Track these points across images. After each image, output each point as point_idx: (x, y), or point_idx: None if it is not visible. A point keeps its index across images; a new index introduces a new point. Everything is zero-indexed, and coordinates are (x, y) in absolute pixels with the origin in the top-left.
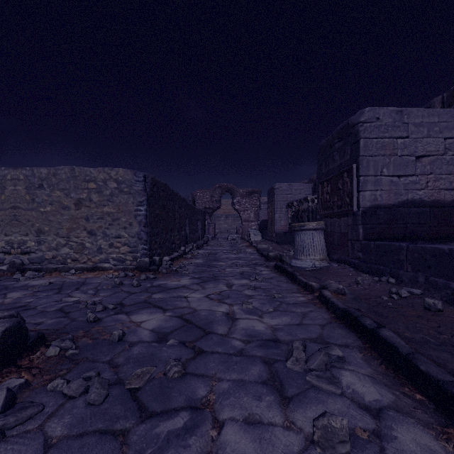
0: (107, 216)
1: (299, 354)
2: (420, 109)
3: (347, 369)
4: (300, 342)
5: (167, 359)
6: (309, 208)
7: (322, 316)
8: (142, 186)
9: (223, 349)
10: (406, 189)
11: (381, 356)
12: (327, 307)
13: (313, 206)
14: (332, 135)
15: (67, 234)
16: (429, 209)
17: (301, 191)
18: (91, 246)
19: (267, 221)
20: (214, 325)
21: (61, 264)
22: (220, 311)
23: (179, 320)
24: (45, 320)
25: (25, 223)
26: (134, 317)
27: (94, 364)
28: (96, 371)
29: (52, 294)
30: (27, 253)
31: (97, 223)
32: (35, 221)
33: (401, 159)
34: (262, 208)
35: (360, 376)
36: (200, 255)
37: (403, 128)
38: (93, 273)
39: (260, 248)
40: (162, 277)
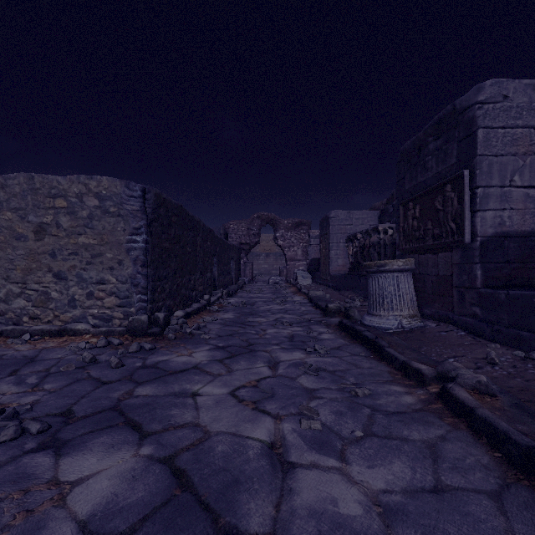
0: (84, 250)
1: None
2: None
3: None
4: None
5: None
6: (380, 241)
7: (473, 455)
8: (138, 204)
9: None
10: None
11: None
12: (471, 427)
13: (387, 238)
14: (424, 130)
15: (22, 278)
16: None
17: (364, 221)
18: (59, 296)
19: (318, 260)
20: (241, 494)
21: (11, 325)
22: (257, 437)
23: (165, 474)
24: None
25: None
26: (68, 463)
27: None
28: None
29: None
30: None
31: (68, 261)
32: None
33: None
34: (311, 244)
35: None
36: (231, 306)
37: None
38: (59, 339)
39: (313, 296)
40: (165, 346)
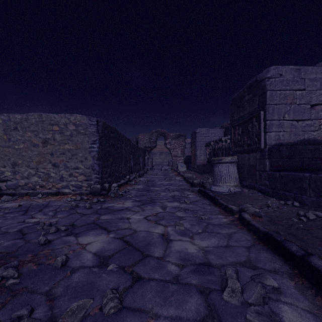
0: (67, 152)
1: (234, 284)
2: (314, 67)
3: (285, 301)
4: (233, 269)
5: (105, 288)
6: (223, 146)
7: (245, 237)
8: (95, 128)
9: (159, 275)
10: (303, 131)
11: (313, 285)
12: (248, 228)
13: (226, 145)
14: (243, 89)
15: (36, 166)
16: (321, 146)
17: (216, 134)
18: (55, 175)
19: (190, 157)
20: (151, 247)
21: (31, 190)
22: (157, 232)
23: (121, 242)
24: (2, 242)
25: (3, 158)
26: (81, 239)
27: (32, 295)
28: (28, 308)
29: (19, 215)
30: (4, 181)
31: (60, 158)
32: (11, 156)
33: (299, 107)
34: (186, 147)
35: (300, 312)
36: (141, 182)
37: (301, 82)
38: (56, 197)
39: (186, 177)
40: (110, 200)
